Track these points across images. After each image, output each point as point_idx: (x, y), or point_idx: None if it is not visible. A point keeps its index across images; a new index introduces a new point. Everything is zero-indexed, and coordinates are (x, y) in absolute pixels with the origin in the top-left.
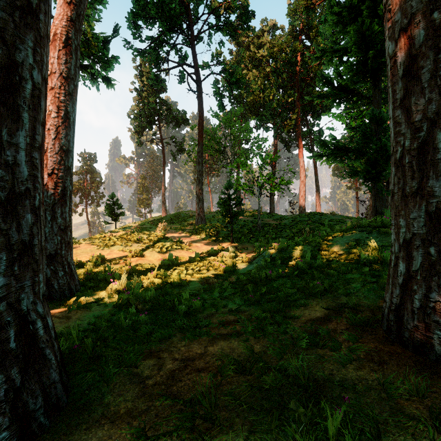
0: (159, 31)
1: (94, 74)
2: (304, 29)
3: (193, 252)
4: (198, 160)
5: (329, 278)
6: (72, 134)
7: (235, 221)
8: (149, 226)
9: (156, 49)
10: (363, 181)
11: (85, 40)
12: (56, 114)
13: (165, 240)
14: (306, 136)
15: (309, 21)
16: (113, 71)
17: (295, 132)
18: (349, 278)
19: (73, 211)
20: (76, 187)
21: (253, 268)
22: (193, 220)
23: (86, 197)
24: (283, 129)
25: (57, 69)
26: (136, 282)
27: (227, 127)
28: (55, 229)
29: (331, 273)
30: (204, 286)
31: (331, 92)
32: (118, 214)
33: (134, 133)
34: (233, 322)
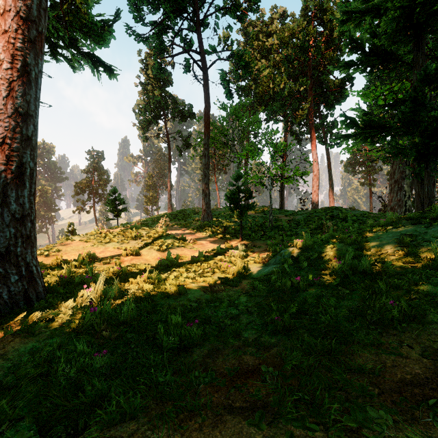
0: (163, 15)
1: (94, 63)
2: (317, 13)
3: (197, 250)
4: (204, 153)
5: (395, 291)
6: (34, 94)
7: (244, 215)
8: (152, 222)
9: (159, 35)
10: (415, 159)
11: (75, 10)
12: (9, 65)
13: (166, 236)
14: (318, 128)
15: (323, 4)
16: (108, 47)
17: (306, 124)
18: (431, 293)
19: (81, 208)
20: (83, 184)
21: (269, 271)
22: (199, 217)
23: (94, 195)
24: (295, 120)
25: (12, 7)
26: (116, 289)
27: (235, 120)
28: (7, 218)
29: (396, 284)
30: (207, 295)
31: (361, 59)
32: (120, 210)
33: (139, 128)
34: (252, 372)
